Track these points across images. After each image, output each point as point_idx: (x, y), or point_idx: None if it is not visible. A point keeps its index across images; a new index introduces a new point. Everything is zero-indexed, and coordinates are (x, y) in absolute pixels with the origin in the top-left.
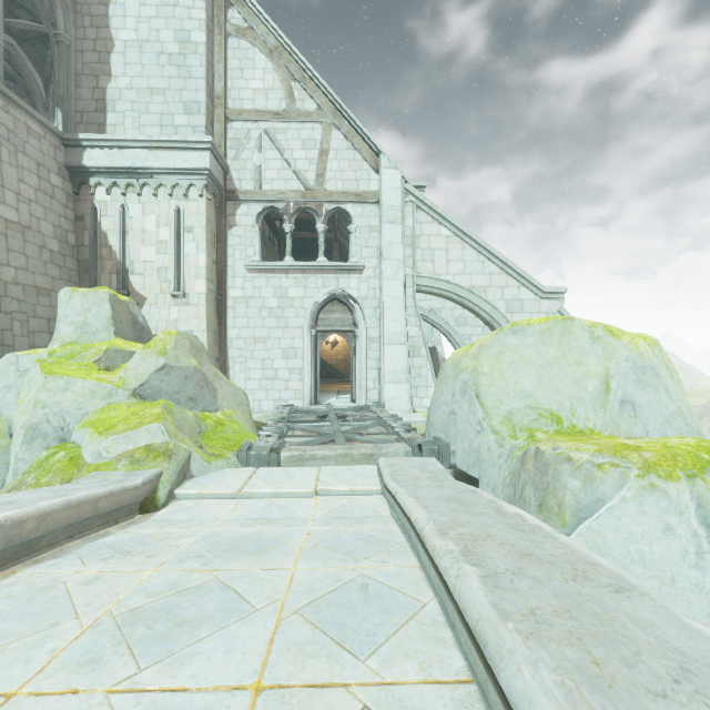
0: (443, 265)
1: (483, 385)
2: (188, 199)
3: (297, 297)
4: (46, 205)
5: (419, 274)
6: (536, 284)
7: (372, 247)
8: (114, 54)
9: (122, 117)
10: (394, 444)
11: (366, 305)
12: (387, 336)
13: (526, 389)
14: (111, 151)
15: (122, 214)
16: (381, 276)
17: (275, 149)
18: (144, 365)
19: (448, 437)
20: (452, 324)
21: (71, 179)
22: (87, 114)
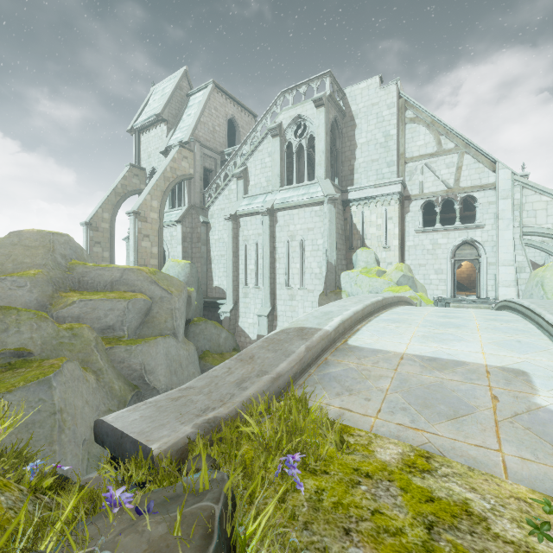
0: (543, 218)
1: (545, 282)
2: (389, 205)
3: (443, 243)
4: (338, 218)
5: (524, 225)
6: None
7: (490, 213)
8: (357, 150)
9: (360, 175)
10: None
11: (486, 245)
12: (501, 262)
13: None
14: (359, 191)
15: (361, 215)
16: (496, 229)
17: (430, 171)
18: (397, 275)
19: None
20: None
21: (342, 204)
22: (346, 177)
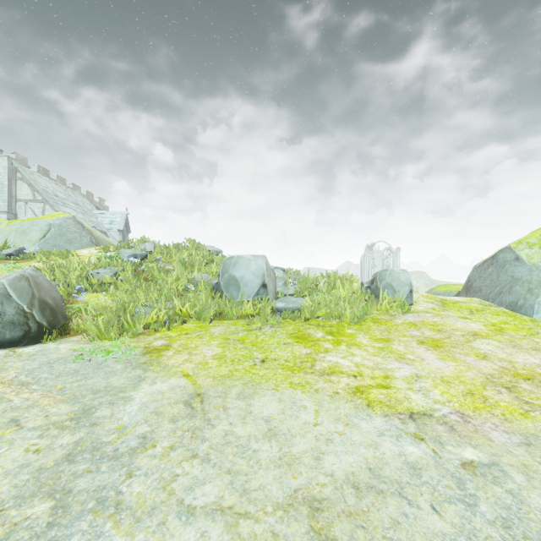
0: None
1: None
2: None
3: None
4: None
5: None
6: None
7: None
8: None
9: None
10: None
11: None
12: None
13: None
14: None
15: None
16: None
17: (30, 209)
18: None
19: None
20: None
21: None
22: None
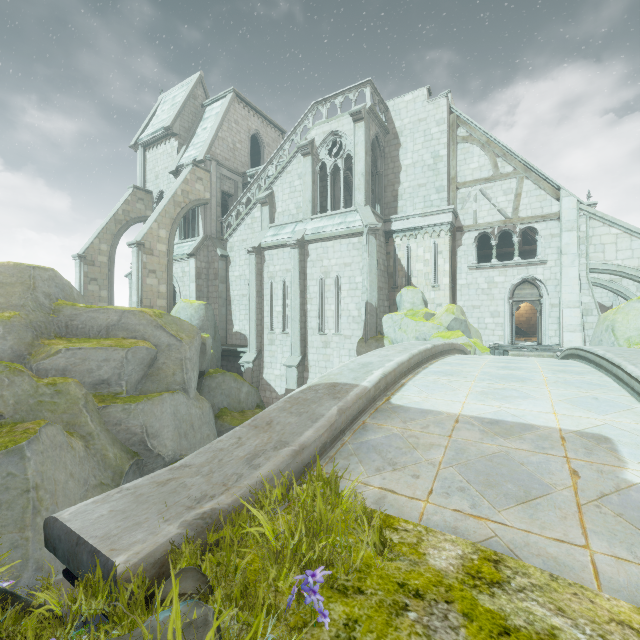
0: (612, 254)
1: (616, 326)
2: (439, 237)
3: (500, 282)
4: (380, 251)
5: (592, 261)
6: None
7: (553, 248)
8: (401, 173)
9: (405, 202)
10: None
11: (549, 284)
12: (565, 303)
13: (639, 327)
14: (403, 221)
15: (407, 249)
16: (560, 266)
17: (485, 199)
18: (447, 318)
19: None
20: (633, 290)
21: (385, 236)
22: (389, 204)
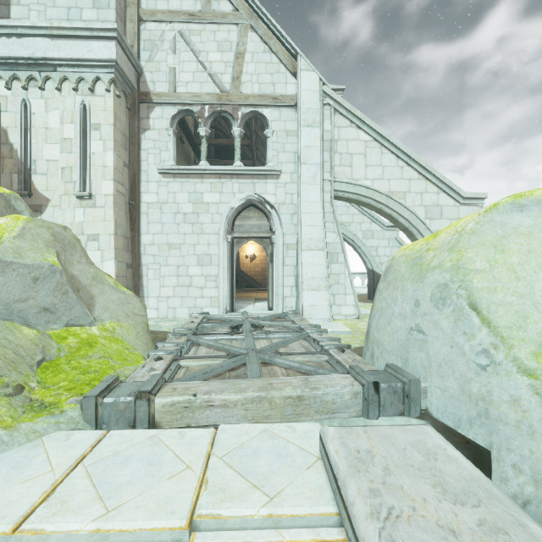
0: (361, 170)
1: (480, 289)
2: (94, 94)
3: (213, 203)
4: None
5: (337, 179)
6: (456, 189)
7: (289, 152)
8: None
9: (27, 10)
10: (332, 377)
11: (283, 211)
12: (305, 242)
13: None
14: (9, 40)
15: (24, 110)
16: (298, 181)
17: (190, 51)
18: None
19: (410, 365)
20: (360, 237)
21: None
22: None
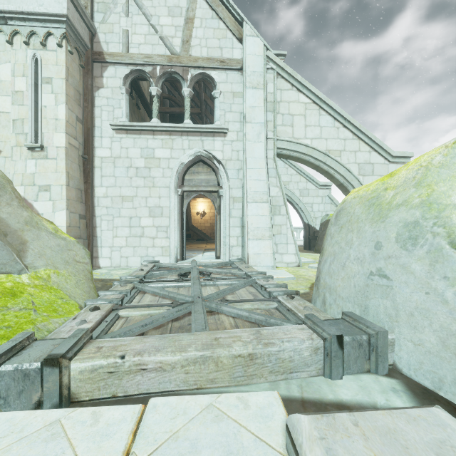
0: (301, 130)
1: None
2: (46, 48)
3: (164, 158)
4: None
5: (280, 137)
6: (386, 149)
7: (235, 112)
8: None
9: None
10: (287, 328)
11: (230, 166)
12: (250, 194)
13: None
14: None
15: None
16: (243, 138)
17: (142, 14)
18: None
19: (370, 314)
20: (297, 194)
21: None
22: None
